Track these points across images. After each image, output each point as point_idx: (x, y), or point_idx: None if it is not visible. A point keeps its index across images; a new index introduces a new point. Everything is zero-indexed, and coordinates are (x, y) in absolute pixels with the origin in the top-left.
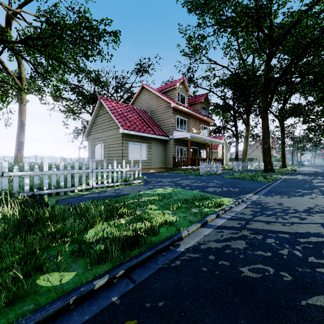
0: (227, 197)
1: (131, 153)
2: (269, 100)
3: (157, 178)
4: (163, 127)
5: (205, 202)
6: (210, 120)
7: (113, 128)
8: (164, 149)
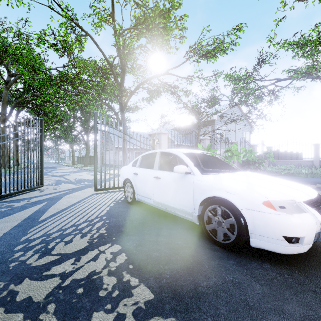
0: None
1: None
2: (7, 116)
3: None
4: None
5: None
6: None
7: None
8: None
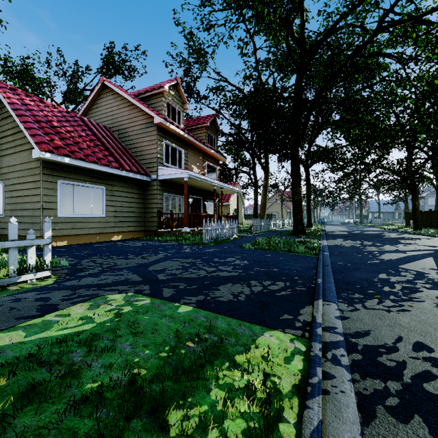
0: (272, 329)
1: (66, 202)
2: (300, 132)
3: (109, 259)
4: (141, 159)
5: (211, 394)
6: (220, 157)
7: (23, 150)
8: (143, 197)
